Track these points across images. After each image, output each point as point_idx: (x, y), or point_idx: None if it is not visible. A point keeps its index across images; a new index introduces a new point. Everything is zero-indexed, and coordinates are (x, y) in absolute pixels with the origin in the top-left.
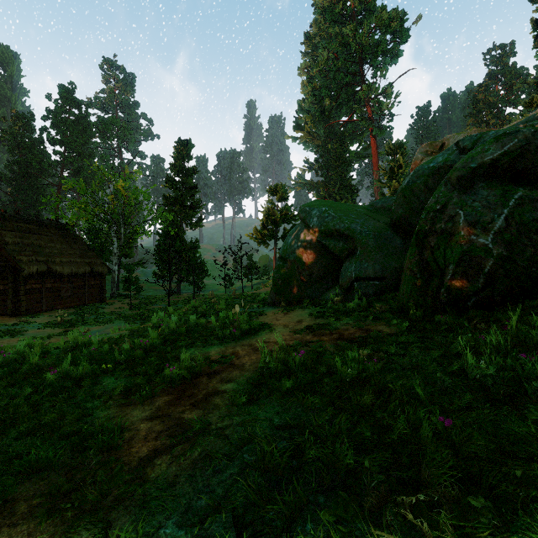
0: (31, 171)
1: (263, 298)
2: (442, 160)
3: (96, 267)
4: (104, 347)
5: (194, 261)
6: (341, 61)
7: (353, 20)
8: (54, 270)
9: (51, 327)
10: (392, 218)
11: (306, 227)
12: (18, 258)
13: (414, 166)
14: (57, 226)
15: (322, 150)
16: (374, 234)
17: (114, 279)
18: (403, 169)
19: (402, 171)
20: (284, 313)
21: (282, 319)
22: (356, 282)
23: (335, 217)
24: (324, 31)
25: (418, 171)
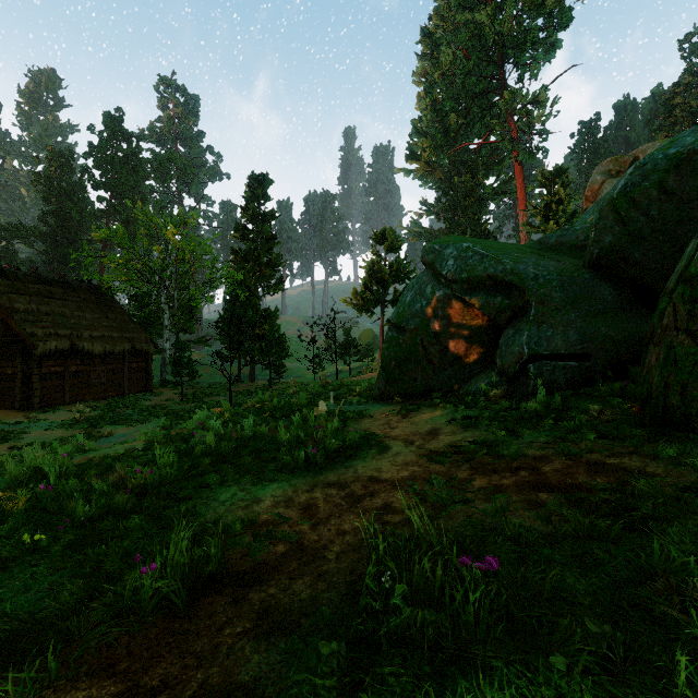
0: (70, 224)
1: (366, 388)
2: (696, 140)
3: (139, 344)
4: (68, 482)
5: (270, 336)
6: (473, 61)
7: (490, 4)
8: (80, 347)
9: (64, 427)
10: (590, 253)
11: (435, 276)
12: (31, 331)
13: (590, 193)
14: (89, 289)
15: (446, 186)
16: (561, 280)
17: (165, 361)
18: (564, 205)
19: (563, 208)
20: (401, 414)
21: (399, 425)
22: (532, 362)
23: (486, 255)
24: (448, 20)
25: (643, 164)
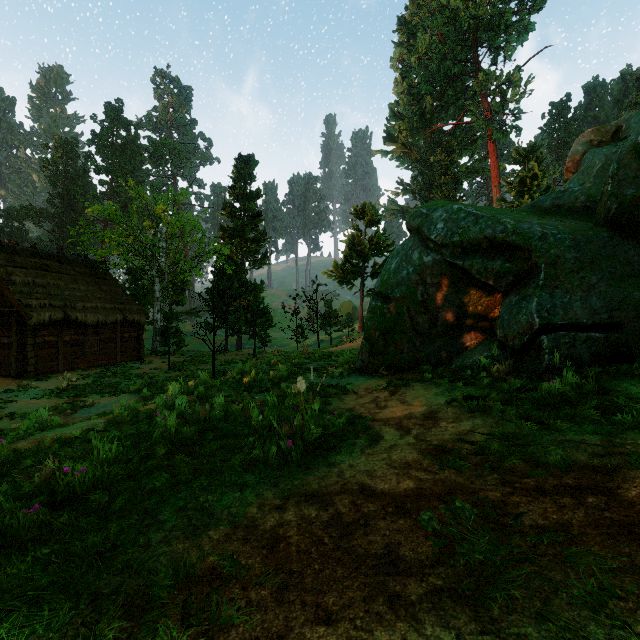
0: (75, 206)
1: (348, 359)
2: None
3: (130, 315)
4: None
5: (255, 308)
6: (448, 45)
7: None
8: (73, 318)
9: (50, 396)
10: (606, 209)
11: (422, 241)
12: (26, 302)
13: (571, 163)
14: (85, 263)
15: (421, 165)
16: (575, 239)
17: (156, 330)
18: (538, 180)
19: (537, 183)
20: (389, 390)
21: (388, 405)
22: (544, 333)
23: (482, 216)
24: (424, 7)
25: None
